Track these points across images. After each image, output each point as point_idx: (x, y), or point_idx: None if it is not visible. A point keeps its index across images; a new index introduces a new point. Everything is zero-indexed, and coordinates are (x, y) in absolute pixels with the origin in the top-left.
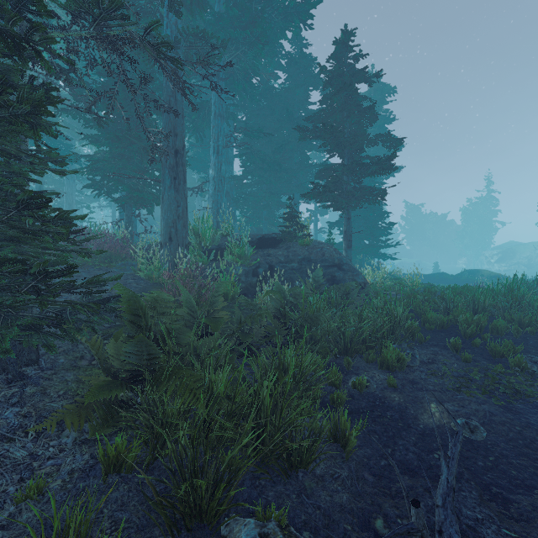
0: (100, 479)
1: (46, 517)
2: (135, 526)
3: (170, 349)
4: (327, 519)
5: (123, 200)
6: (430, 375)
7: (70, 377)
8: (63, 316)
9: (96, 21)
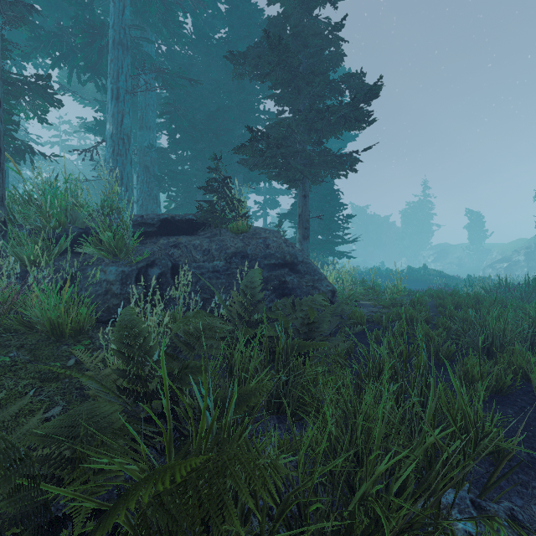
0: None
1: None
2: None
3: None
4: None
5: None
6: None
7: None
8: None
9: None
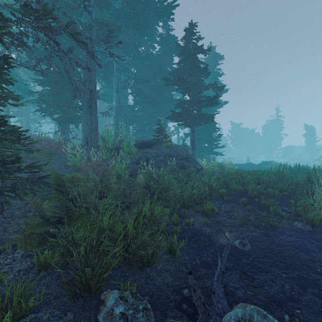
0: (35, 274)
1: (3, 293)
2: (54, 296)
3: (79, 204)
4: (159, 290)
5: (59, 119)
6: (228, 218)
7: (21, 221)
8: (16, 186)
9: (36, 20)
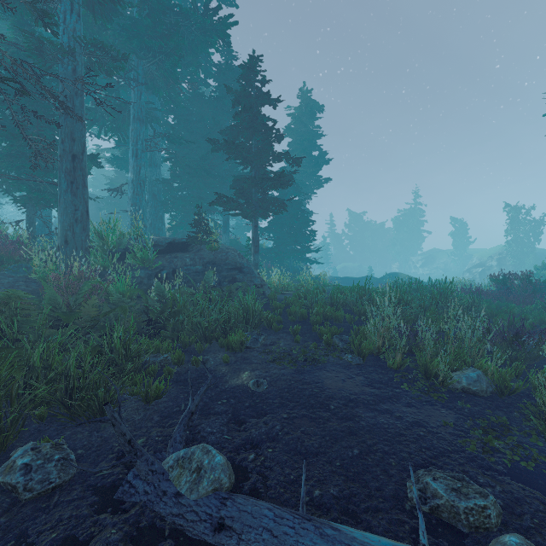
0: None
1: None
2: None
3: (9, 336)
4: (104, 442)
5: (22, 200)
6: (263, 353)
7: None
8: None
9: None
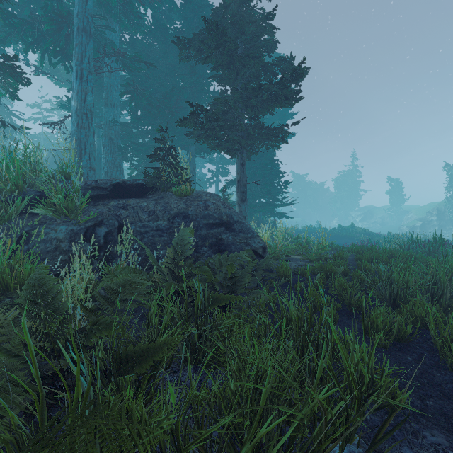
0: None
1: None
2: None
3: None
4: None
5: None
6: None
7: None
8: None
9: None
